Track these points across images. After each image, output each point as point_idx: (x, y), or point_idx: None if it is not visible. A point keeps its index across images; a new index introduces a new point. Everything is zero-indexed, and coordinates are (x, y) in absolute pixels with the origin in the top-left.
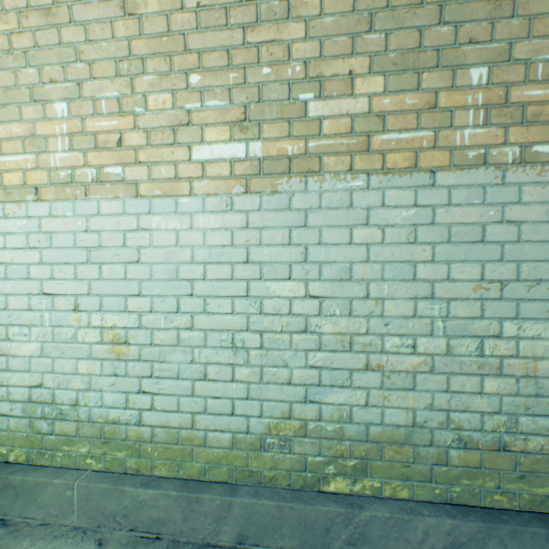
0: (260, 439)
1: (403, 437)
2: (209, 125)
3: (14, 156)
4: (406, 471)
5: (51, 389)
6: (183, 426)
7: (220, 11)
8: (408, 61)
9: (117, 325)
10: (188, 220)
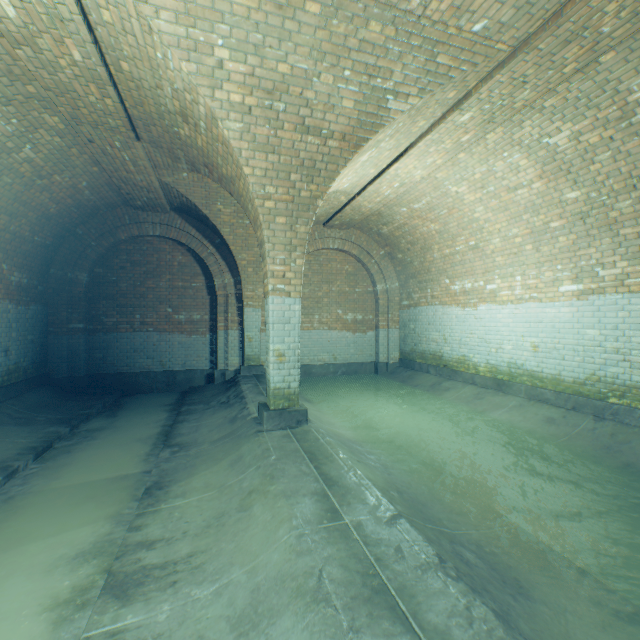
0: (582, 381)
1: (638, 386)
2: (563, 280)
3: (504, 292)
4: (639, 399)
5: (514, 359)
6: (555, 375)
7: (565, 248)
8: (635, 255)
9: (534, 342)
10: (557, 310)
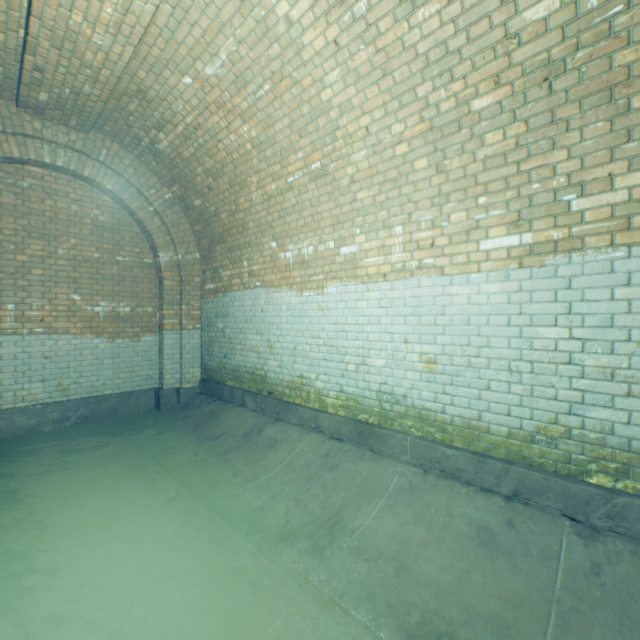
0: (530, 435)
1: None
2: (491, 227)
3: (372, 258)
4: None
5: (390, 386)
6: (472, 418)
7: (499, 157)
8: None
9: (429, 352)
10: (476, 288)
